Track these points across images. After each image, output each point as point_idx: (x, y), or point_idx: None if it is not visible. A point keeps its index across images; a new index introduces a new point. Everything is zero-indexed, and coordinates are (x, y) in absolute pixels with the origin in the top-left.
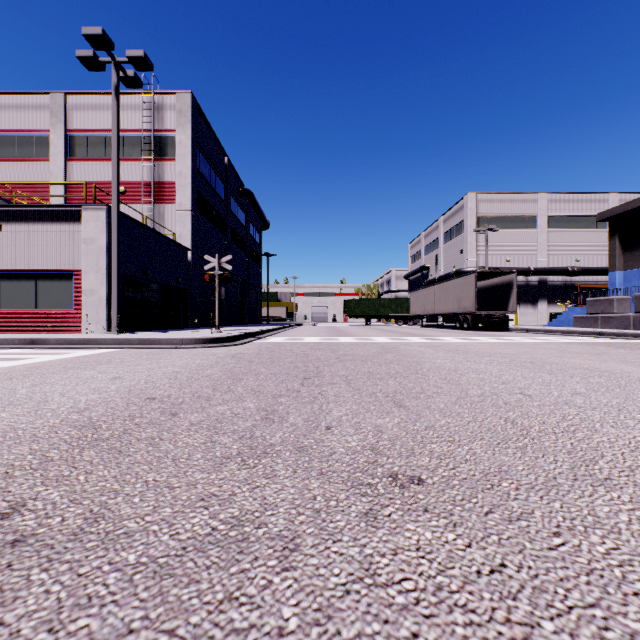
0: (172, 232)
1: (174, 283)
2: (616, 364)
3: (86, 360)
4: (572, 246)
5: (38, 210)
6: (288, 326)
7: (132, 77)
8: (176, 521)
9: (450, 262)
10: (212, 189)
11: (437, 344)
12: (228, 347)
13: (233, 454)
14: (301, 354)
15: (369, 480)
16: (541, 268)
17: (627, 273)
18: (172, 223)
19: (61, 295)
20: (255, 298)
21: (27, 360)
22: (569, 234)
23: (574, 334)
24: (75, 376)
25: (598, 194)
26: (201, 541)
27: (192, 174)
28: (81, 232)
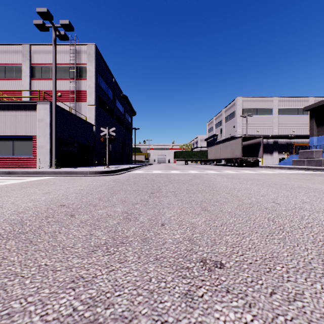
0: (85, 116)
1: (86, 142)
2: (321, 185)
3: (34, 183)
4: (290, 124)
5: (14, 104)
6: (145, 165)
7: (63, 35)
8: (49, 302)
9: (228, 132)
10: (106, 94)
11: (222, 174)
12: (112, 176)
13: (101, 244)
14: (150, 179)
15: (187, 264)
16: (275, 135)
17: (319, 138)
18: (85, 112)
19: (26, 148)
20: (128, 150)
21: (3, 183)
22: (289, 118)
23: (293, 169)
24: (24, 192)
25: (304, 97)
26: (62, 322)
27: (95, 86)
28: (36, 116)
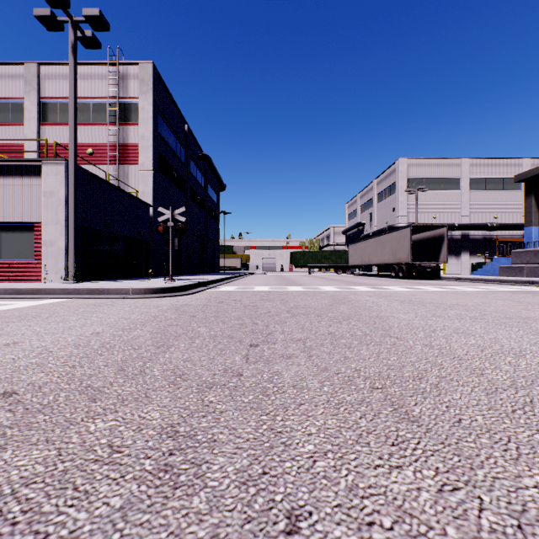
0: (135, 189)
1: (136, 236)
2: None
3: (11, 314)
4: (491, 205)
5: (1, 165)
6: (241, 275)
7: (90, 37)
8: None
9: (383, 219)
10: (173, 152)
11: (385, 293)
12: (177, 297)
13: None
14: (250, 306)
15: None
16: (464, 224)
17: None
18: (135, 182)
19: (23, 246)
20: (213, 250)
21: None
22: (488, 194)
23: (506, 283)
24: None
25: (513, 159)
26: None
27: (153, 137)
28: (42, 186)
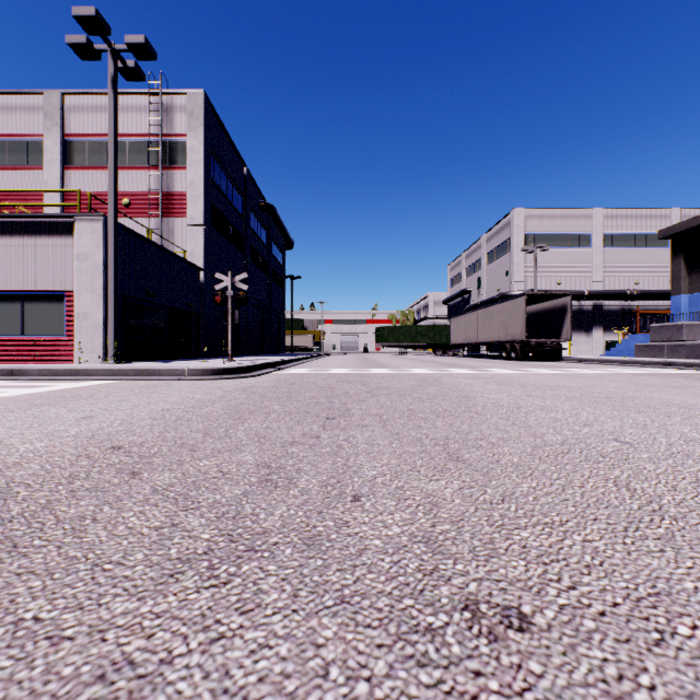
0: (182, 249)
1: (184, 307)
2: None
3: (63, 394)
4: (630, 267)
5: (24, 221)
6: (314, 356)
7: (132, 68)
8: None
9: (494, 285)
10: (228, 202)
11: (485, 376)
12: (241, 379)
13: (198, 552)
14: (326, 387)
15: (429, 618)
16: (596, 291)
17: (693, 297)
18: (183, 239)
19: (51, 319)
20: (278, 325)
21: None
22: (627, 254)
23: (639, 364)
24: (35, 415)
25: (659, 209)
26: None
27: (205, 184)
28: (74, 247)
